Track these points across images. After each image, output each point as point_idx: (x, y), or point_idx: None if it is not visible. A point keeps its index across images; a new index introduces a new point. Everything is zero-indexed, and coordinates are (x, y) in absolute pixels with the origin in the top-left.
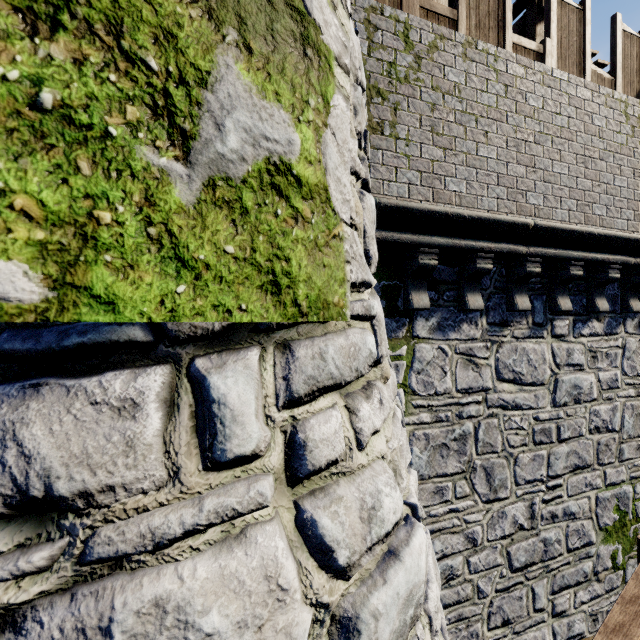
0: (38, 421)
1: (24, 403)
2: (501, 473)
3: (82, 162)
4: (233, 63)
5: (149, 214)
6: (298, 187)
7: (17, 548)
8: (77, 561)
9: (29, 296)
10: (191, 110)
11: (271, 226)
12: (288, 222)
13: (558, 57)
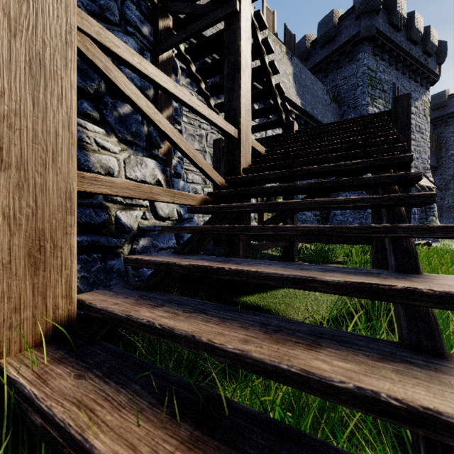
0: None
1: None
2: None
3: None
4: None
5: None
6: None
7: None
8: None
9: None
10: None
11: None
12: None
13: None
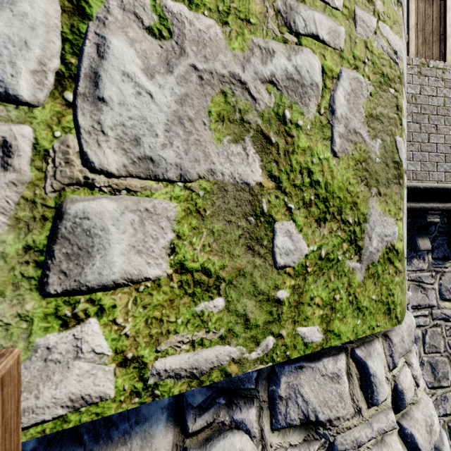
0: (305, 384)
1: (298, 375)
2: (443, 368)
3: (331, 276)
4: (374, 204)
5: (349, 290)
6: (397, 255)
7: (303, 441)
8: (326, 449)
9: (318, 339)
10: (361, 235)
11: (387, 280)
12: (393, 275)
13: None
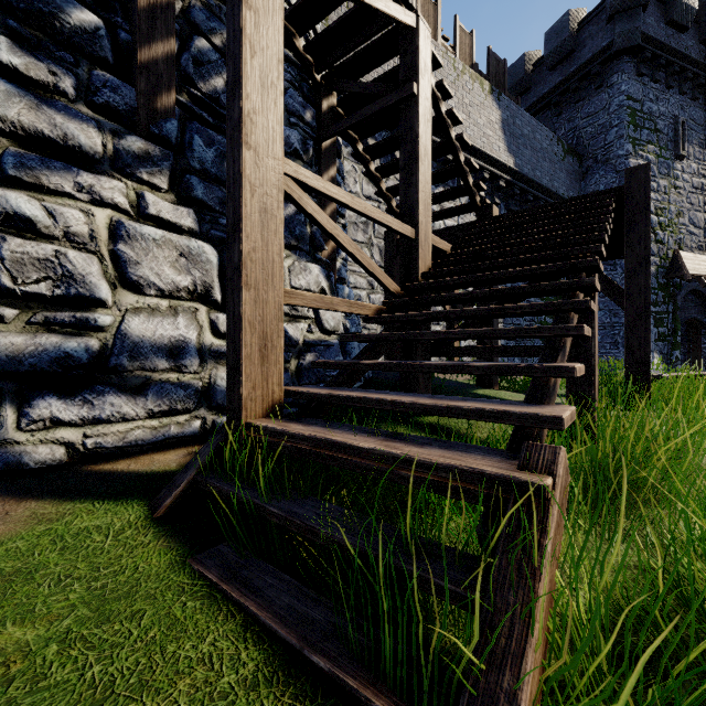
0: None
1: None
2: None
3: None
4: None
5: None
6: None
7: None
8: None
9: None
10: None
11: None
12: None
13: None
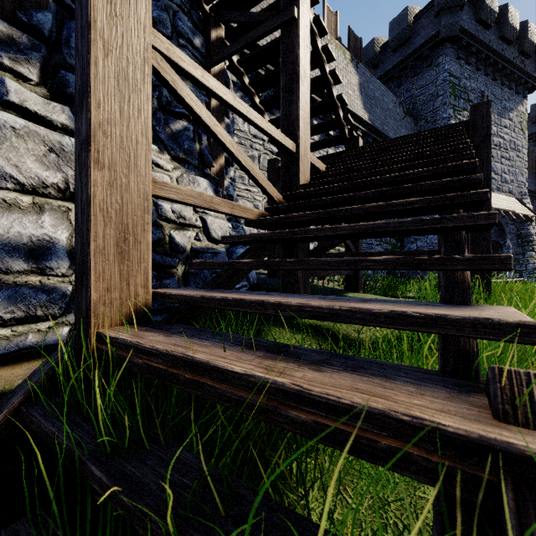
0: None
1: None
2: None
3: None
4: None
5: None
6: None
7: None
8: None
9: None
10: None
11: None
12: None
13: None
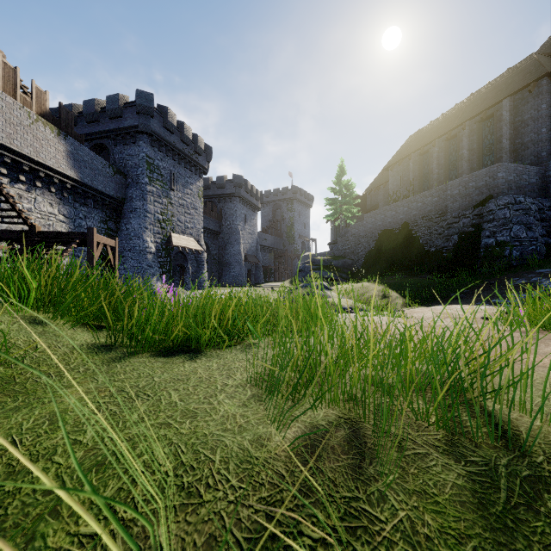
0: None
1: None
2: None
3: None
4: None
5: None
6: None
7: None
8: None
9: None
10: None
11: None
12: None
13: (4, 82)
